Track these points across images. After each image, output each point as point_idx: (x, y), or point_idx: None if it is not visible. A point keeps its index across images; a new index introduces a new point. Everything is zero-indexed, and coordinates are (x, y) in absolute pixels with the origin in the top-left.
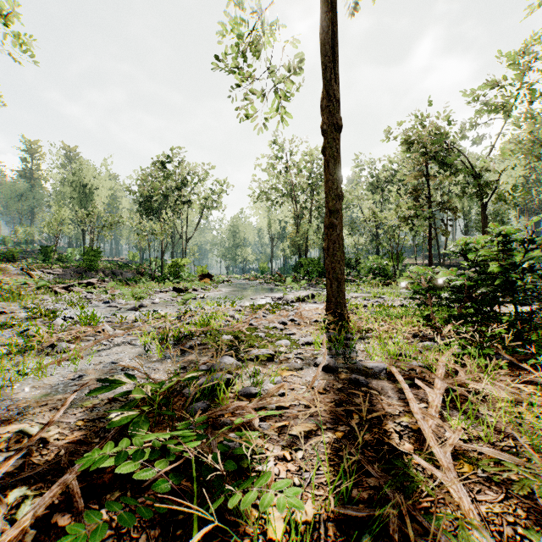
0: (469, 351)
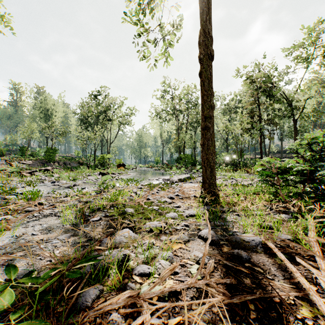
0: (324, 224)
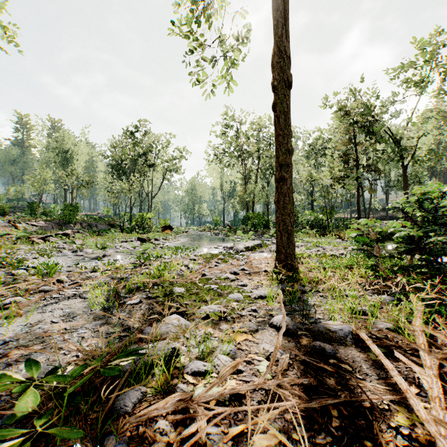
0: (436, 309)
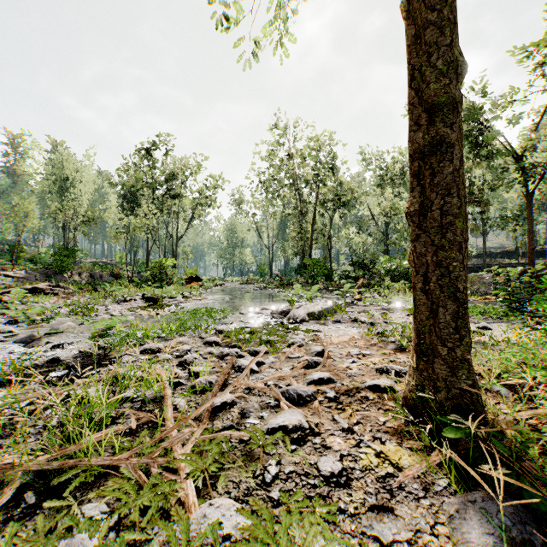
0: None
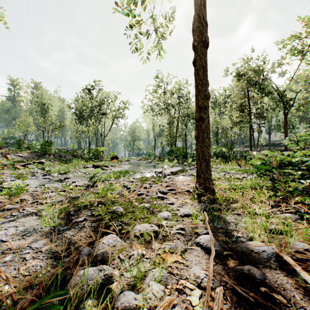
0: None
